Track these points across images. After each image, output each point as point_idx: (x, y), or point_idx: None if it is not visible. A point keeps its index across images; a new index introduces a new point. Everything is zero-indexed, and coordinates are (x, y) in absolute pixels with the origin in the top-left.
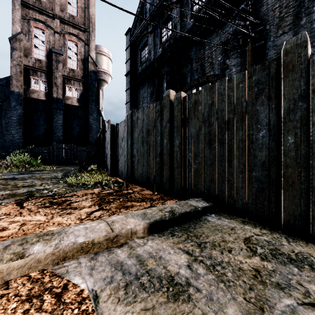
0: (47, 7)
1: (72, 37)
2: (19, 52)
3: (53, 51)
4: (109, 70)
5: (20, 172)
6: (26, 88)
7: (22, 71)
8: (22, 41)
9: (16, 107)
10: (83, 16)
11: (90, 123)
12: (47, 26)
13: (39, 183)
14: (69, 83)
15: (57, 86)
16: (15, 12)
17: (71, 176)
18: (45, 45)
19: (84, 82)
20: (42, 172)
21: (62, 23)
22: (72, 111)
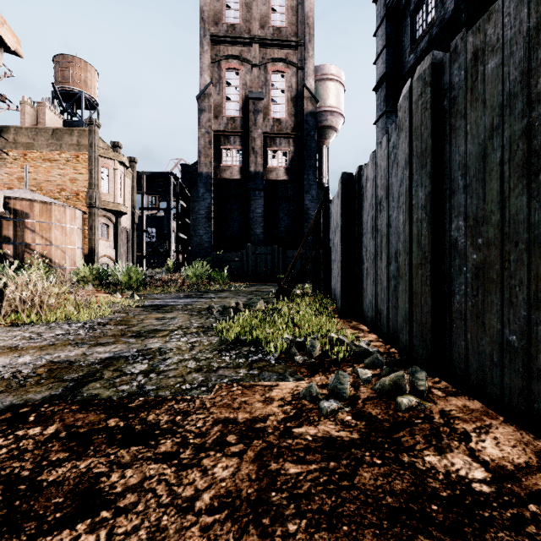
0: (242, 30)
1: (277, 64)
2: (208, 113)
3: (250, 97)
4: (339, 105)
5: (192, 292)
6: (216, 166)
7: (212, 141)
8: (212, 95)
9: (204, 196)
10: (294, 22)
11: (305, 208)
12: (243, 61)
13: (174, 326)
14: (273, 145)
15: (255, 153)
16: (203, 57)
17: (253, 309)
18: (239, 92)
19: (297, 137)
20: (218, 294)
21: (262, 47)
22: (277, 192)
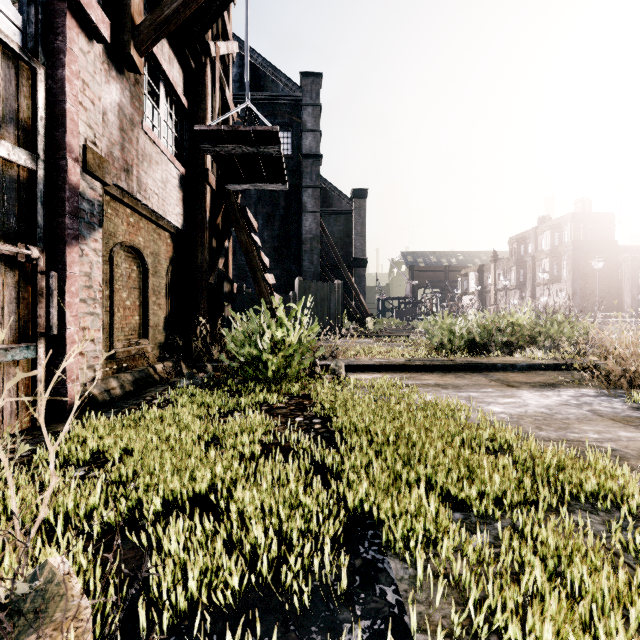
0: None
1: None
2: None
3: None
4: None
5: None
6: None
7: None
8: None
9: None
10: None
11: None
12: None
13: None
14: None
15: None
16: None
17: None
18: None
19: None
20: None
21: None
22: None
